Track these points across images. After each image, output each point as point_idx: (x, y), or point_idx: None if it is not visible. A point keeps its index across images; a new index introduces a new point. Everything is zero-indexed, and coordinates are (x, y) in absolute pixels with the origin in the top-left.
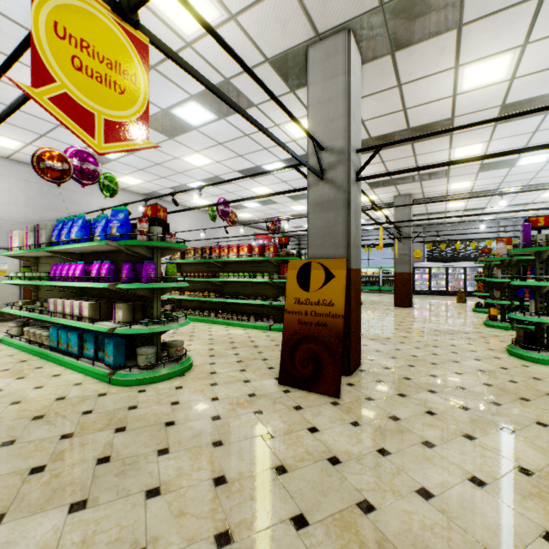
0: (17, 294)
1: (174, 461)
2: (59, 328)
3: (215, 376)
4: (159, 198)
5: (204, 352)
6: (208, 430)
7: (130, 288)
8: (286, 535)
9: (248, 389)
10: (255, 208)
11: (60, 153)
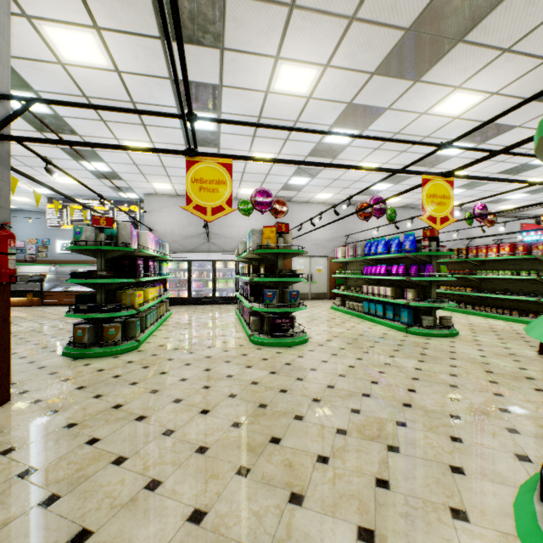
0: (326, 284)
1: (460, 362)
2: (368, 302)
3: (478, 341)
4: (411, 208)
5: (465, 329)
6: (477, 358)
7: (417, 280)
8: (528, 390)
9: (507, 351)
10: (520, 199)
11: (368, 203)
